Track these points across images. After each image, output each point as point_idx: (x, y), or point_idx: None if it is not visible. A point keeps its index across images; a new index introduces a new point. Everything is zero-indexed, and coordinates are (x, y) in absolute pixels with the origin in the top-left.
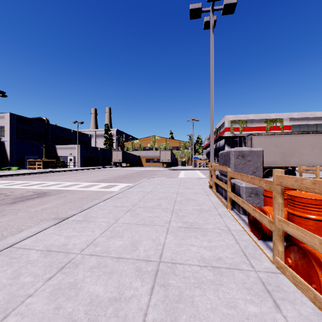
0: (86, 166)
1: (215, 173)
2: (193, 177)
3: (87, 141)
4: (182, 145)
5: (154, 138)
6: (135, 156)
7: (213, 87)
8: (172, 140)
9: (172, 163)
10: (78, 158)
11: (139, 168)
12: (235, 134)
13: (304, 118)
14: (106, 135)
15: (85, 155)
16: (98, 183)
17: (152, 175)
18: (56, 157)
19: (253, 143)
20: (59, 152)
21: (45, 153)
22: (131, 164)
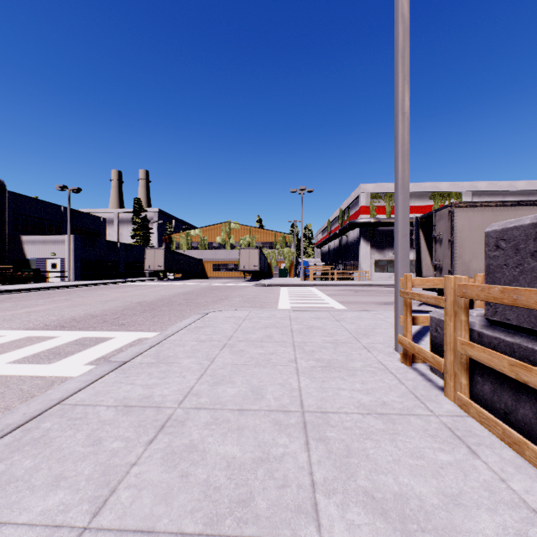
0: (90, 279)
1: (433, 313)
2: (313, 304)
3: (98, 230)
4: (280, 240)
5: (229, 227)
6: (191, 260)
7: (406, 20)
8: (261, 230)
9: (262, 273)
10: (69, 262)
11: (198, 283)
12: (379, 218)
13: (496, 193)
14: (136, 219)
15: (87, 256)
16: (51, 334)
17: (220, 299)
18: (21, 260)
19: (456, 225)
20: (28, 250)
21: None
22: (185, 275)
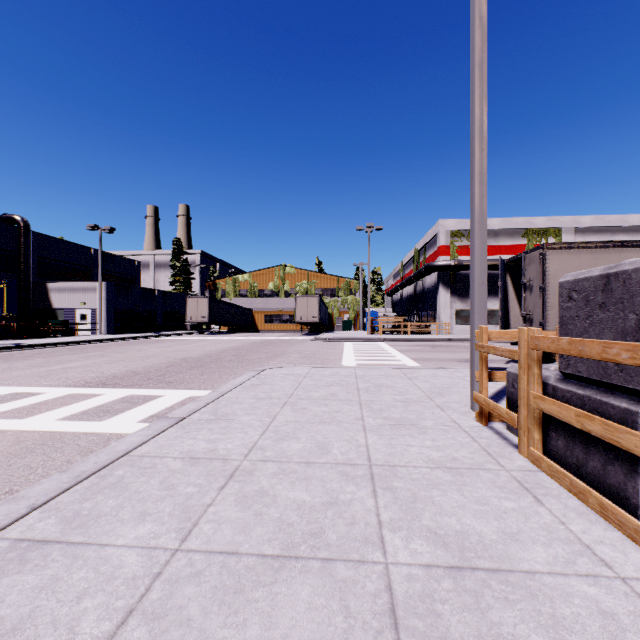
0: (124, 333)
1: (510, 368)
2: (382, 361)
3: (132, 276)
4: (344, 286)
5: (283, 271)
6: (239, 310)
7: (483, 49)
8: (321, 274)
9: (322, 325)
10: (101, 313)
11: (247, 337)
12: (462, 260)
13: (604, 229)
14: (175, 263)
15: (121, 306)
16: (94, 392)
17: (274, 356)
18: (47, 310)
19: (548, 270)
20: (54, 299)
21: (18, 302)
22: (232, 328)
